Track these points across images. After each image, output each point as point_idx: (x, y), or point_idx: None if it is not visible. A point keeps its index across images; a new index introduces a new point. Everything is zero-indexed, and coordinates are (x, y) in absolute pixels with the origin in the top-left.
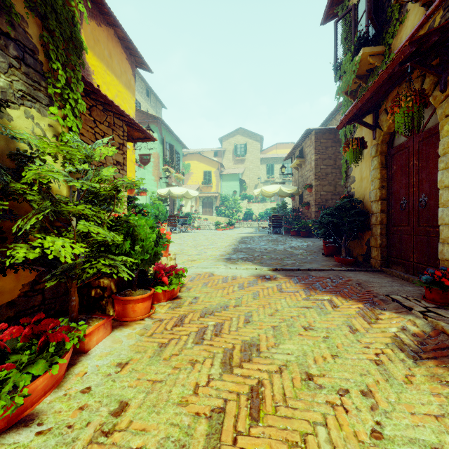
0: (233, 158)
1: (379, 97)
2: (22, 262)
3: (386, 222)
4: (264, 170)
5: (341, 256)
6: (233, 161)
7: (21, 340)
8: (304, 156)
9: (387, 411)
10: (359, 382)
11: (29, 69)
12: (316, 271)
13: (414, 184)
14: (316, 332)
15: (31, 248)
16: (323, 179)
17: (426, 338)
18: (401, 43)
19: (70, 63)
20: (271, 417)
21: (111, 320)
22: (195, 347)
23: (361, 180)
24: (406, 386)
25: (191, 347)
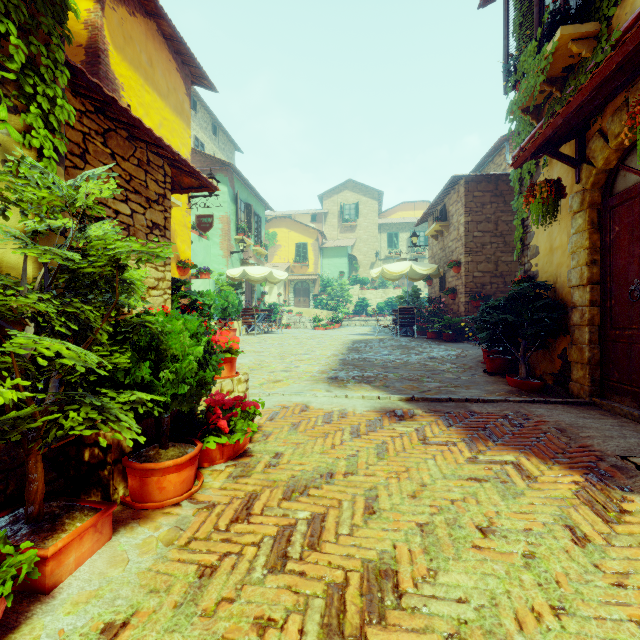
0: (339, 224)
1: (594, 106)
2: None
3: (599, 322)
4: (384, 242)
5: (518, 376)
6: (339, 229)
7: None
8: (448, 219)
9: None
10: None
11: None
12: (480, 402)
13: None
14: (507, 542)
15: None
16: (478, 252)
17: None
18: (633, 11)
19: (42, 31)
20: None
21: (111, 514)
22: (269, 580)
23: (551, 252)
24: None
25: (262, 579)
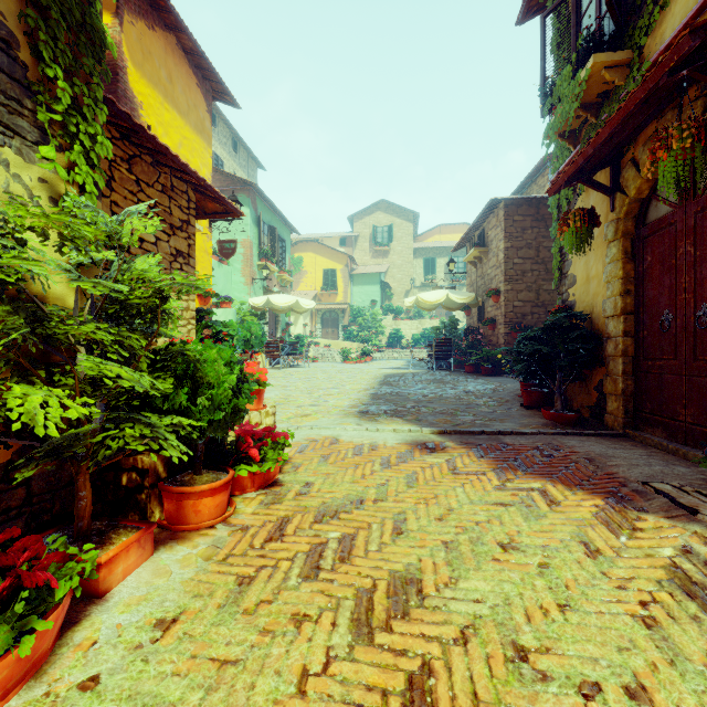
0: (370, 248)
1: (625, 136)
2: None
3: (633, 353)
4: (420, 268)
5: (553, 409)
6: (370, 253)
7: None
8: (487, 244)
9: None
10: (618, 667)
11: None
12: (513, 435)
13: (686, 287)
14: (525, 556)
15: None
16: (518, 280)
17: None
18: (663, 43)
19: (82, 71)
20: None
21: (153, 532)
22: (303, 586)
23: (588, 281)
24: None
25: (297, 586)
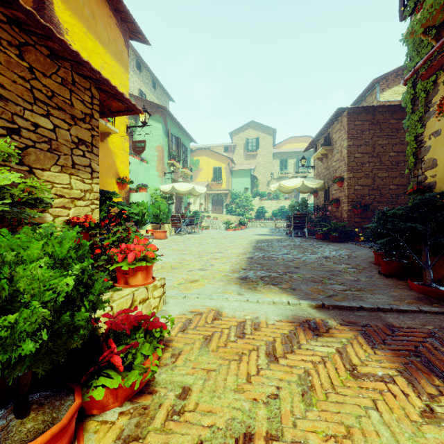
0: (244, 153)
1: None
2: None
3: None
4: (277, 166)
5: (422, 282)
6: (244, 157)
7: None
8: (332, 144)
9: None
10: None
11: None
12: (393, 312)
13: None
14: None
15: None
16: (358, 170)
17: None
18: None
19: None
20: None
21: None
22: None
23: None
24: None
25: None
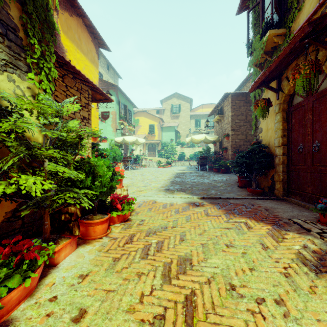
0: (170, 115)
1: (282, 67)
2: (4, 194)
3: (286, 162)
4: (193, 124)
5: (252, 188)
6: (170, 117)
7: (2, 258)
8: (223, 113)
9: (297, 318)
10: (273, 292)
11: (11, 43)
12: (234, 199)
13: (309, 134)
14: (236, 249)
15: (9, 184)
16: (237, 130)
17: (324, 255)
18: (299, 26)
19: (45, 40)
20: (202, 323)
21: (76, 239)
22: (141, 261)
23: (267, 131)
24: (311, 295)
25: (138, 261)
